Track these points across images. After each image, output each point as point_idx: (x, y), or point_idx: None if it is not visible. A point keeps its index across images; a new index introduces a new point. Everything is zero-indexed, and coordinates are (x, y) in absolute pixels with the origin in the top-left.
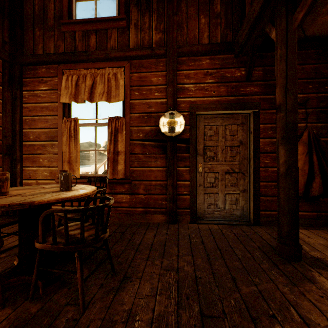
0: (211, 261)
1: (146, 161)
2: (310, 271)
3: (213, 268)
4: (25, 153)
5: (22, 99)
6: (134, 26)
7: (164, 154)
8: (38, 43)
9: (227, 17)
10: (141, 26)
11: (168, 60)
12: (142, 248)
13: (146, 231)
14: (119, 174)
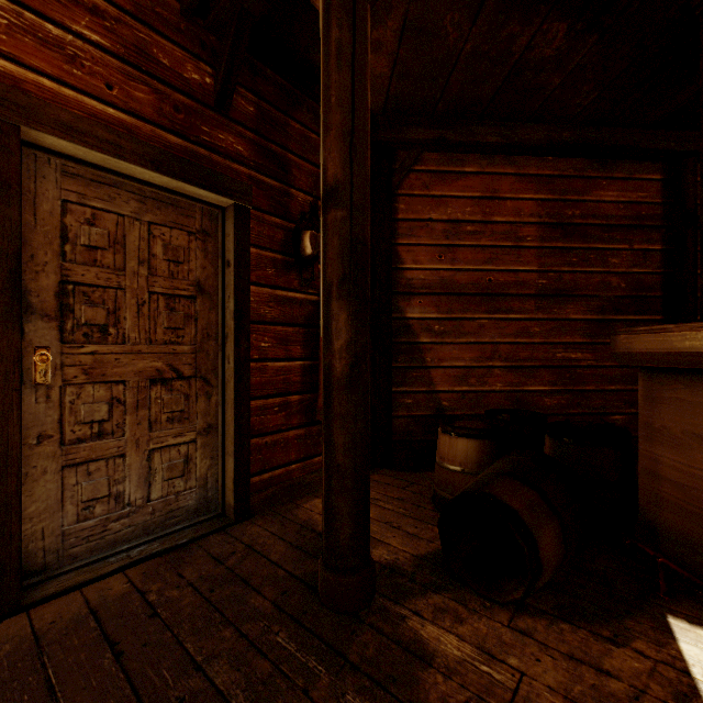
0: None
1: None
2: (405, 622)
3: None
4: None
5: None
6: None
7: None
8: None
9: None
10: None
11: None
12: None
13: None
14: None
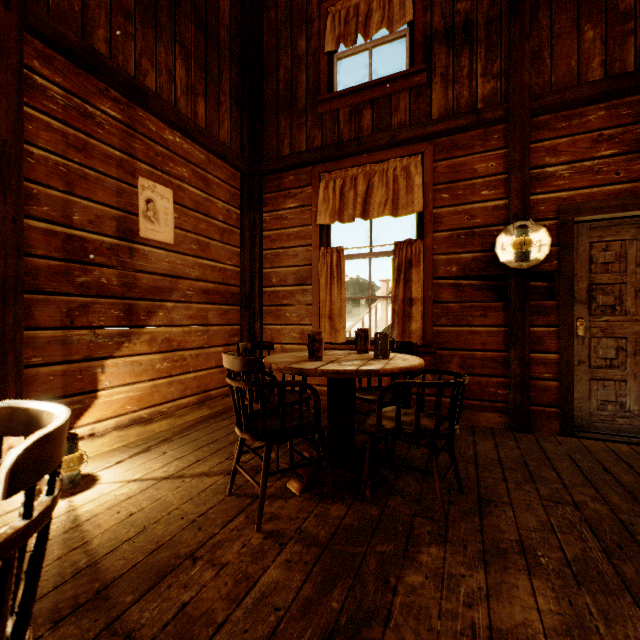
0: None
1: (463, 314)
2: None
3: None
4: (265, 304)
5: (262, 224)
6: (439, 79)
7: (500, 302)
8: (284, 139)
9: None
10: (454, 75)
11: (511, 128)
12: (483, 463)
13: (475, 439)
14: (413, 338)
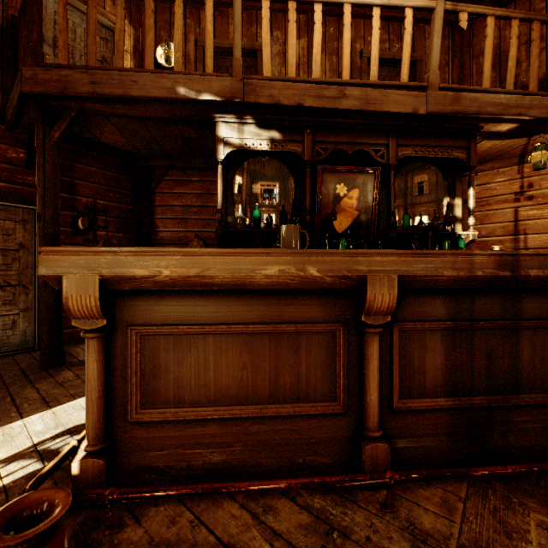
0: None
1: None
2: (62, 371)
3: None
4: None
5: None
6: None
7: None
8: None
9: None
10: None
11: None
12: None
13: None
14: None
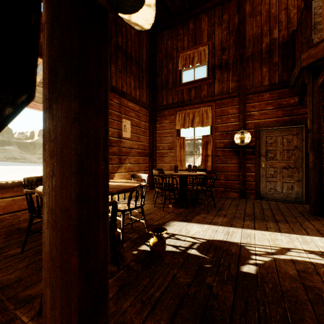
0: (264, 210)
1: (225, 160)
2: (323, 219)
3: (264, 212)
4: (157, 156)
5: (156, 128)
6: (217, 81)
7: (237, 156)
8: (164, 98)
9: (283, 64)
10: (222, 80)
11: (239, 99)
12: (225, 204)
13: (226, 199)
14: (208, 168)
